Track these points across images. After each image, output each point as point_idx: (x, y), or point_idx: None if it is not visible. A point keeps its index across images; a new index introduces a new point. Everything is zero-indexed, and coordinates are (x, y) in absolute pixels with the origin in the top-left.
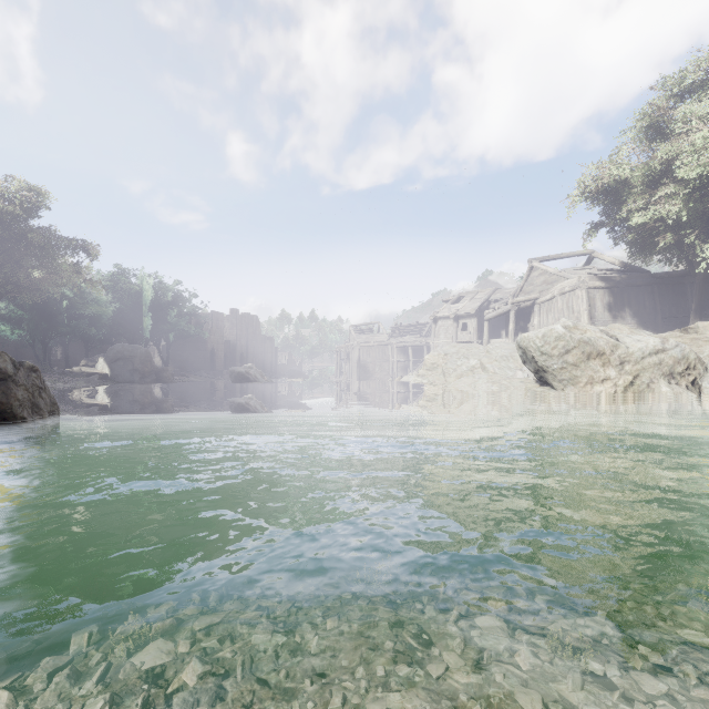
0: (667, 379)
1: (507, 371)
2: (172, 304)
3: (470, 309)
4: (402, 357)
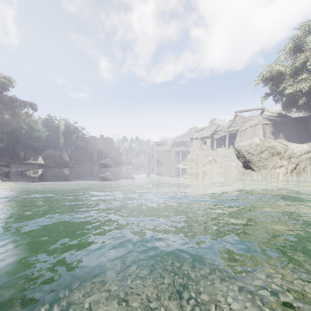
0: None
1: (227, 162)
2: (73, 132)
3: (207, 134)
4: (177, 156)
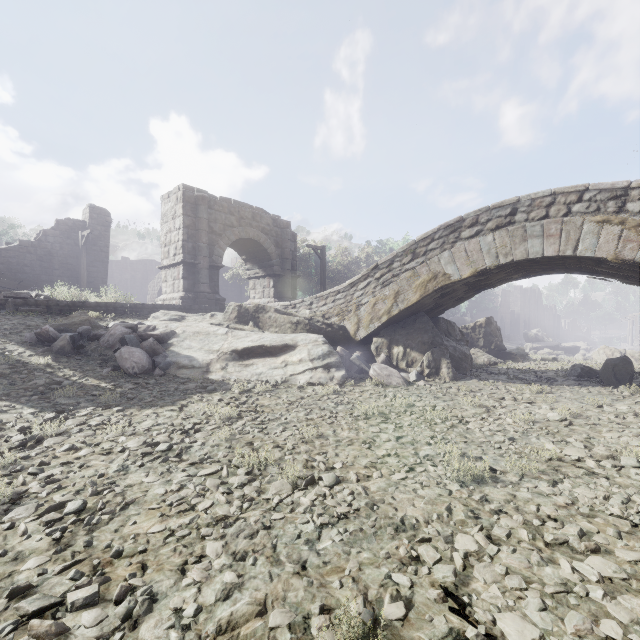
0: None
1: None
2: None
3: None
4: None
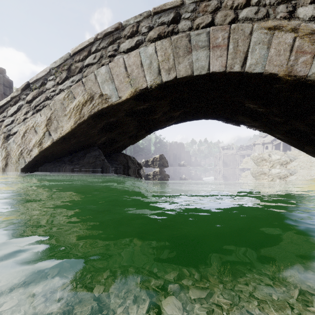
0: (280, 165)
1: None
2: (159, 142)
3: (268, 140)
4: (242, 159)
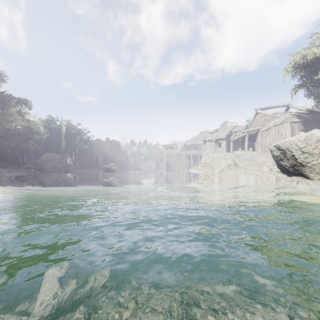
0: None
1: (252, 167)
2: (76, 134)
3: (222, 136)
4: (187, 160)
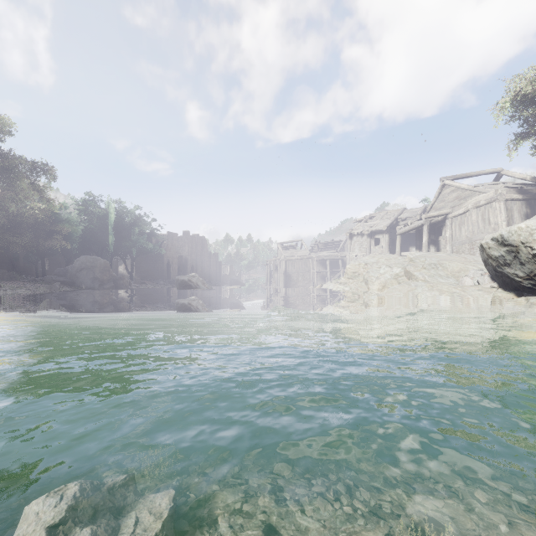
0: None
1: (439, 279)
2: (132, 224)
3: (382, 226)
4: (321, 268)
